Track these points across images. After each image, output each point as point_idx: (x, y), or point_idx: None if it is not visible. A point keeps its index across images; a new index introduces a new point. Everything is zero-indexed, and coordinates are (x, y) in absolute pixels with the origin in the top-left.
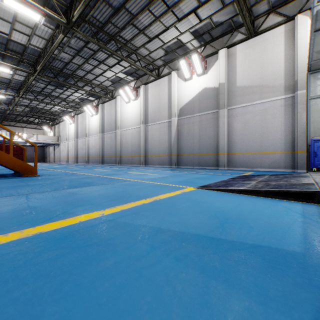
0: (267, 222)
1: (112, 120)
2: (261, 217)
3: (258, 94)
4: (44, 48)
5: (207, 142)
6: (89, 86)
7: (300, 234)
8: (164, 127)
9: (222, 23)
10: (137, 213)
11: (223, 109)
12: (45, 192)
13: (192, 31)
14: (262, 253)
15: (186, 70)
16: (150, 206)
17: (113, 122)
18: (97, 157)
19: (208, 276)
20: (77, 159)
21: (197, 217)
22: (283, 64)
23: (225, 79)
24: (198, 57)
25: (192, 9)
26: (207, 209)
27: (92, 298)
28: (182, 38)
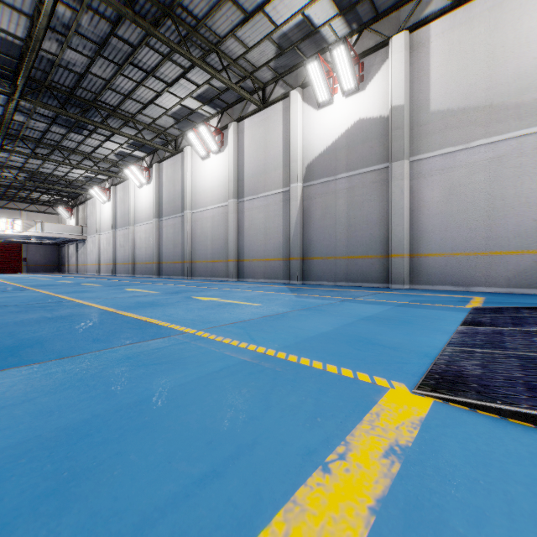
0: None
1: (177, 194)
2: None
3: (480, 124)
4: (28, 37)
5: (365, 232)
6: (131, 127)
7: None
8: (276, 203)
9: None
10: None
11: (401, 161)
12: None
13: None
14: None
15: (321, 85)
16: None
17: (179, 196)
18: (149, 264)
19: None
20: (114, 268)
21: None
22: None
23: (406, 98)
24: (346, 53)
25: None
26: None
27: None
28: (314, 13)
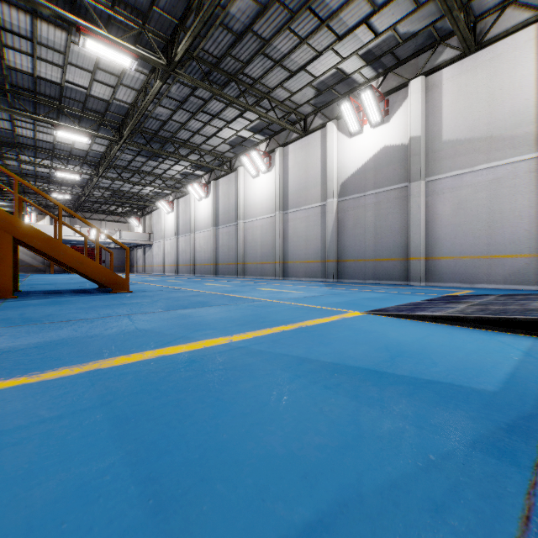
0: (462, 359)
1: (231, 206)
2: (456, 353)
3: (483, 152)
4: (134, 102)
5: (389, 239)
6: (196, 153)
7: (506, 373)
8: (315, 214)
9: (416, 35)
10: (276, 341)
11: (418, 182)
12: (149, 313)
13: (362, 54)
14: (438, 389)
15: (352, 119)
16: (292, 333)
17: (233, 208)
18: (207, 265)
19: (361, 403)
20: (177, 268)
21: (358, 349)
22: (533, 96)
23: (422, 130)
24: (372, 95)
25: (361, 18)
26: (375, 340)
27: (236, 409)
28: (345, 66)
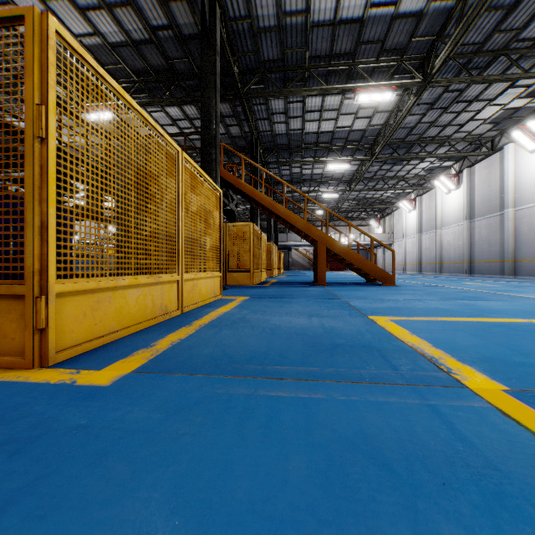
0: None
1: (493, 193)
2: None
3: None
4: (386, 122)
5: None
6: (445, 146)
7: None
8: None
9: None
10: None
11: None
12: (433, 300)
13: None
14: None
15: None
16: None
17: (495, 196)
18: (458, 263)
19: None
20: (420, 267)
21: None
22: None
23: None
24: None
25: None
26: None
27: None
28: None
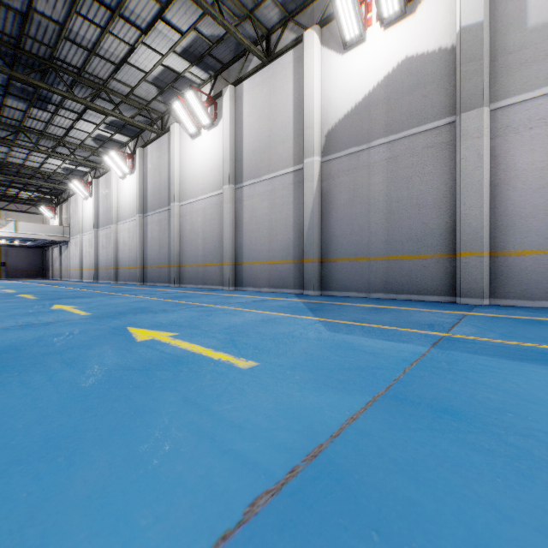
0: None
1: (163, 183)
2: None
3: None
4: None
5: (415, 221)
6: (105, 99)
7: None
8: (284, 186)
9: None
10: None
11: (478, 110)
12: None
13: None
14: None
15: (349, 12)
16: None
17: (165, 186)
18: (133, 268)
19: None
20: (97, 273)
21: None
22: None
23: (485, 11)
24: None
25: None
26: None
27: None
28: None
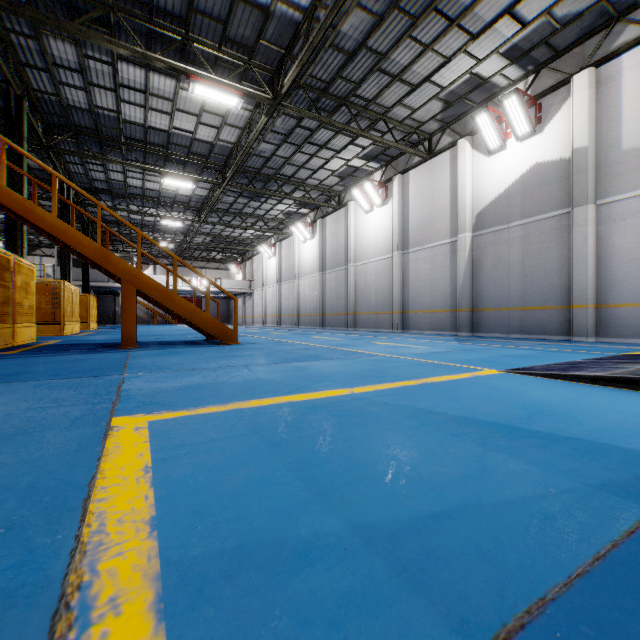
0: (616, 421)
1: (340, 247)
2: (610, 415)
3: None
4: (238, 141)
5: (543, 282)
6: (300, 190)
7: None
8: (443, 254)
9: (581, 16)
10: (399, 395)
11: (584, 207)
12: (265, 365)
13: (504, 51)
14: (576, 444)
15: (492, 133)
16: (416, 388)
17: (342, 250)
18: (313, 316)
19: (488, 449)
20: (280, 319)
21: (490, 406)
22: None
23: (590, 138)
24: (519, 101)
25: (503, 8)
26: (512, 398)
27: (367, 444)
28: (482, 69)
